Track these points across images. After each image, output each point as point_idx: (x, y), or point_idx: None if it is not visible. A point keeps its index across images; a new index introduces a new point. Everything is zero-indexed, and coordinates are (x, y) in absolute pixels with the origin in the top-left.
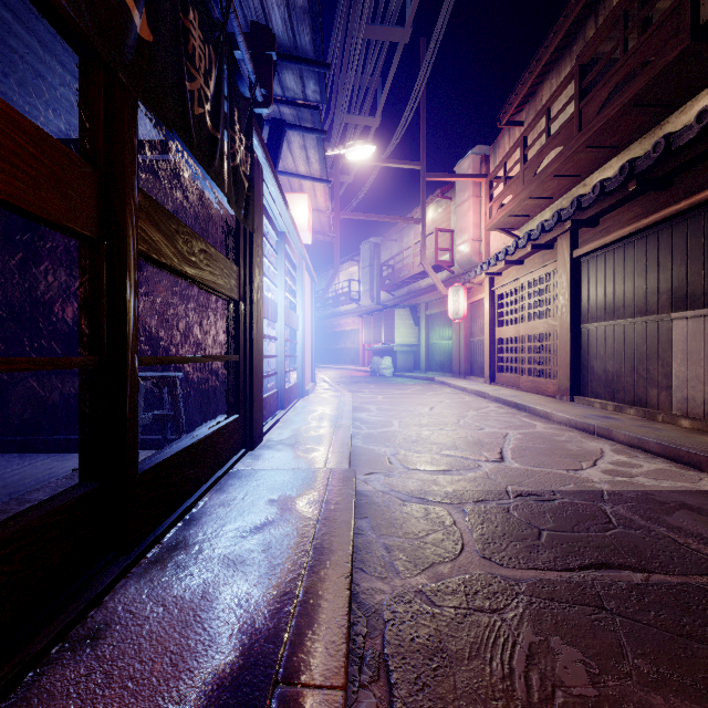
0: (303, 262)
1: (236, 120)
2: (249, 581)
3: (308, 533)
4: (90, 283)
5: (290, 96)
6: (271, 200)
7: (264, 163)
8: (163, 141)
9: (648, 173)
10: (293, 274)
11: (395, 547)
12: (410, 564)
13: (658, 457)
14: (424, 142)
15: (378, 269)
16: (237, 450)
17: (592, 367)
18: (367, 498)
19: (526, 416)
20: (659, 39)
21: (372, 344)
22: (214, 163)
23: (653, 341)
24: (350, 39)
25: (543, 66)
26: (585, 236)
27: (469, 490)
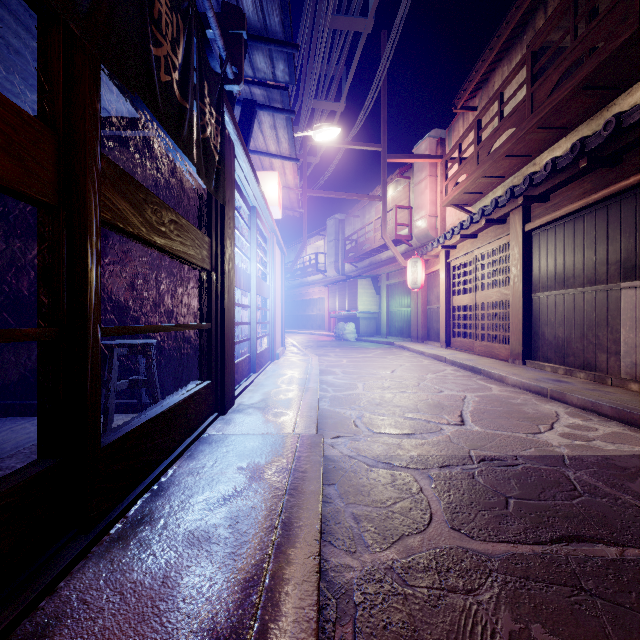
0: (274, 236)
1: (206, 92)
2: (213, 562)
3: (275, 506)
4: (49, 251)
5: (260, 77)
6: (243, 176)
7: (236, 139)
8: (138, 117)
9: (598, 150)
10: (264, 247)
11: (363, 516)
12: (380, 537)
13: (612, 420)
14: (385, 126)
15: (343, 243)
16: (208, 415)
17: (543, 333)
18: (335, 463)
19: (481, 379)
20: (609, 24)
21: (337, 311)
22: (182, 132)
23: (602, 309)
24: (317, 29)
25: (496, 55)
26: (536, 211)
27: (433, 455)
